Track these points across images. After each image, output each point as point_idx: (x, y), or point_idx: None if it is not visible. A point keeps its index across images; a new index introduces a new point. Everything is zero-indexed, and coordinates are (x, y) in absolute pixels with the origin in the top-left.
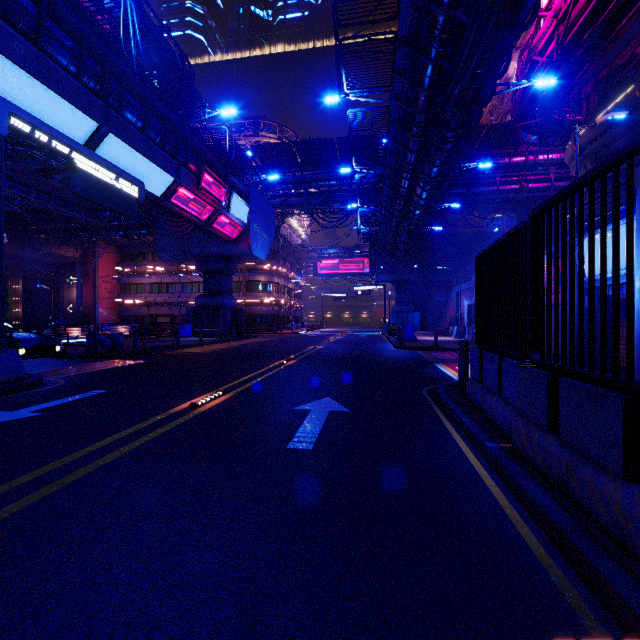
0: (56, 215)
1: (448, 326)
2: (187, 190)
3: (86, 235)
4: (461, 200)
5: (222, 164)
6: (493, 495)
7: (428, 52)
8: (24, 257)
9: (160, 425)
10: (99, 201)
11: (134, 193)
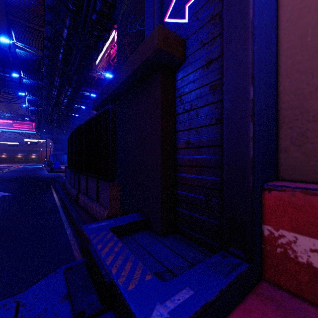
0: None
1: None
2: None
3: None
4: (86, 105)
5: None
6: (55, 200)
7: (60, 48)
8: None
9: None
10: None
11: None
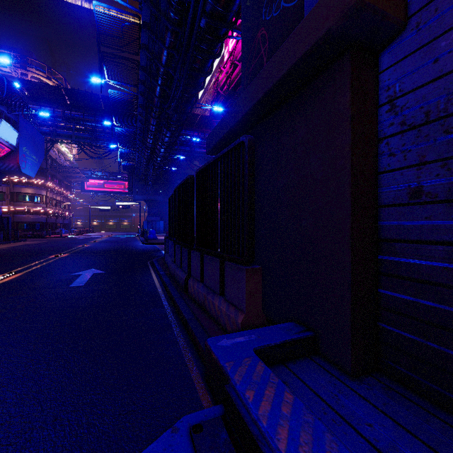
0: None
1: None
2: None
3: None
4: (187, 154)
5: None
6: (156, 285)
7: (157, 79)
8: None
9: None
10: None
11: None
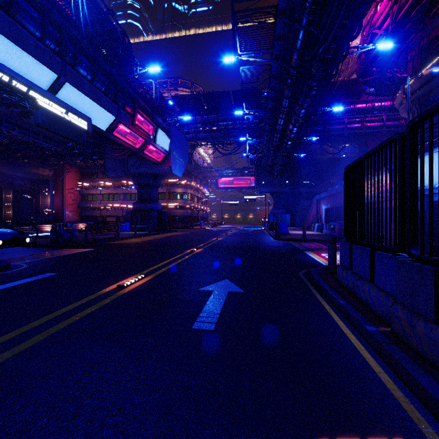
0: (35, 146)
1: (310, 223)
2: (125, 126)
3: (56, 160)
4: (320, 135)
5: (150, 108)
6: (384, 384)
7: (300, 21)
8: (13, 175)
9: (89, 305)
10: (56, 131)
11: (84, 126)
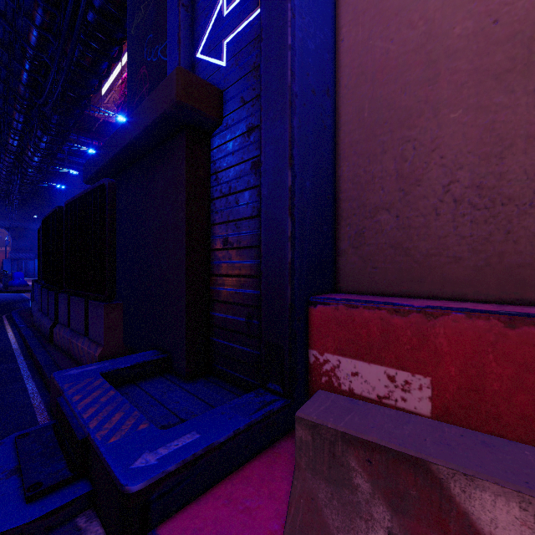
0: None
1: None
2: None
3: None
4: (81, 168)
5: None
6: (10, 341)
7: (23, 62)
8: None
9: None
10: None
11: None
